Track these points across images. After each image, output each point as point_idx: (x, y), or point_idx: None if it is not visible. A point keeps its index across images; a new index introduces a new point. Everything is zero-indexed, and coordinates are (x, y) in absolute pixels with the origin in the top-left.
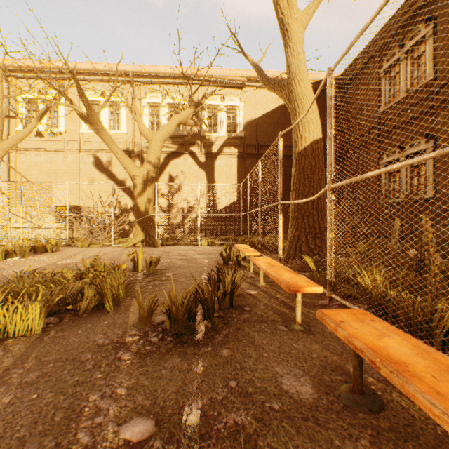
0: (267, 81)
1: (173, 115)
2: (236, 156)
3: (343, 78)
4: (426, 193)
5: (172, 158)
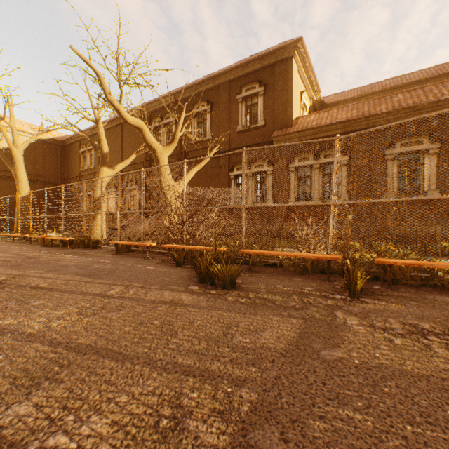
0: (5, 159)
1: None
2: None
3: (65, 142)
4: None
5: None
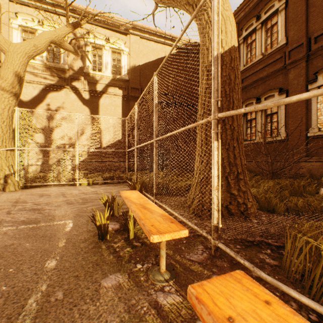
0: None
1: (52, 45)
2: (120, 97)
3: None
4: (279, 136)
5: (52, 90)
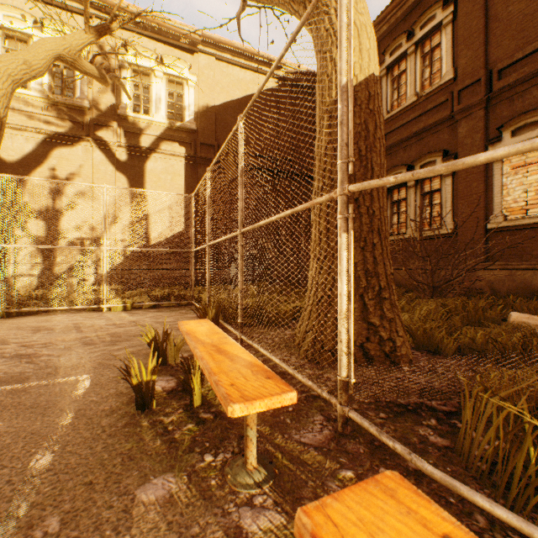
0: None
1: (61, 65)
2: (182, 158)
3: None
4: (443, 228)
5: (59, 144)
